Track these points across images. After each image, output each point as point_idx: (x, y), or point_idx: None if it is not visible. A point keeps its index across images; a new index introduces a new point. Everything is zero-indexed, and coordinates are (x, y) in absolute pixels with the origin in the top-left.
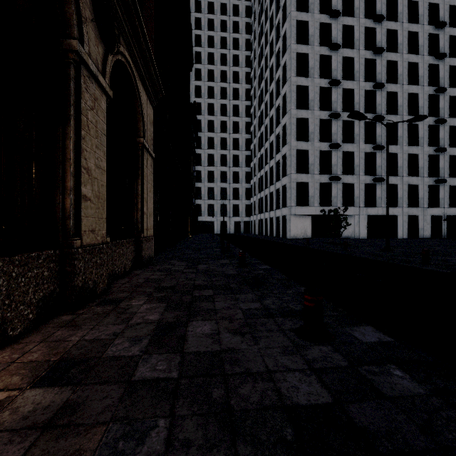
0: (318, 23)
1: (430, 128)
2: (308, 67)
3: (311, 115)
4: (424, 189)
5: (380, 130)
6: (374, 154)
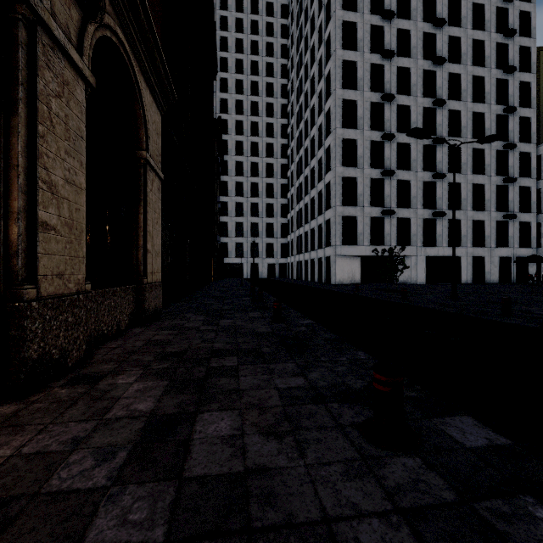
0: (369, 25)
1: (498, 154)
2: (356, 78)
3: (359, 136)
4: (491, 225)
5: (440, 155)
6: (434, 183)
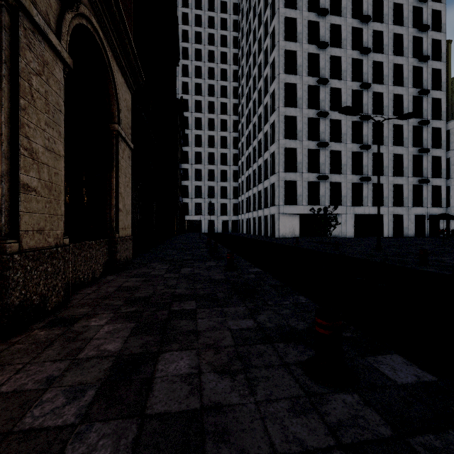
0: (307, 20)
1: (414, 129)
2: (296, 64)
3: (299, 113)
4: (408, 188)
5: (366, 130)
6: (361, 153)
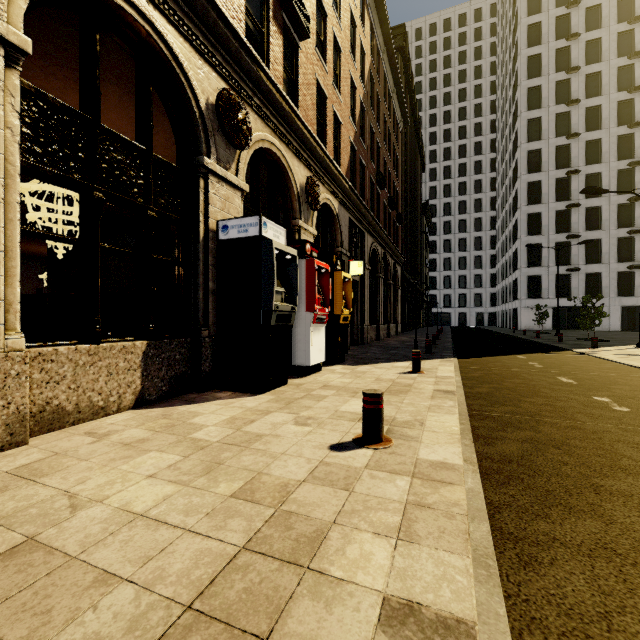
0: (554, 115)
1: None
2: (541, 161)
3: (544, 209)
4: None
5: None
6: (633, 238)
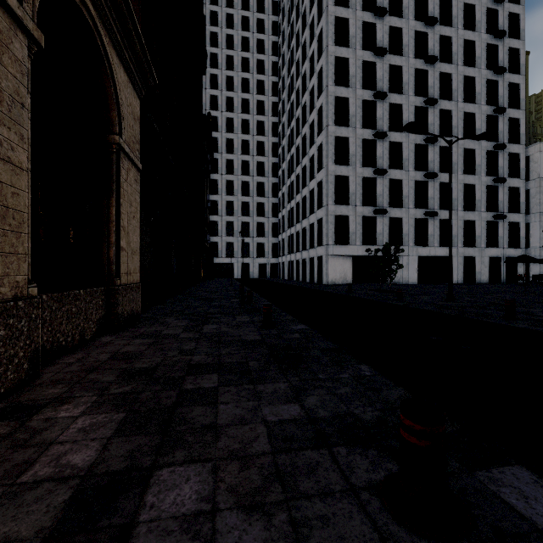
0: (361, 21)
1: (488, 155)
2: (348, 75)
3: (352, 134)
4: (481, 225)
5: (432, 155)
6: (425, 183)
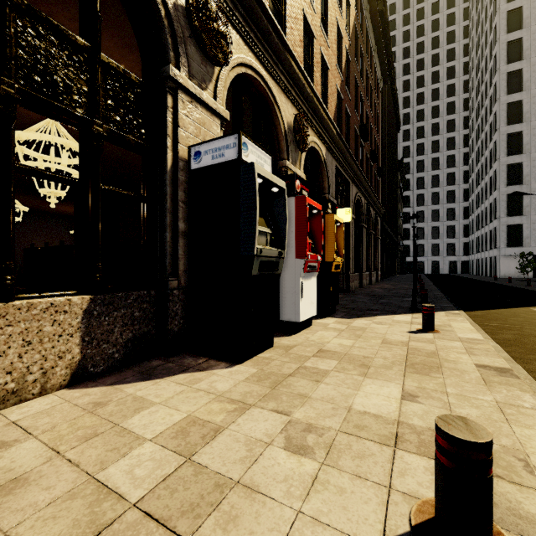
0: None
1: None
2: (522, 112)
3: (525, 159)
4: None
5: None
6: None
